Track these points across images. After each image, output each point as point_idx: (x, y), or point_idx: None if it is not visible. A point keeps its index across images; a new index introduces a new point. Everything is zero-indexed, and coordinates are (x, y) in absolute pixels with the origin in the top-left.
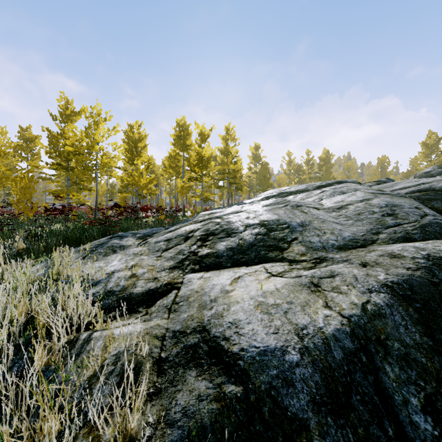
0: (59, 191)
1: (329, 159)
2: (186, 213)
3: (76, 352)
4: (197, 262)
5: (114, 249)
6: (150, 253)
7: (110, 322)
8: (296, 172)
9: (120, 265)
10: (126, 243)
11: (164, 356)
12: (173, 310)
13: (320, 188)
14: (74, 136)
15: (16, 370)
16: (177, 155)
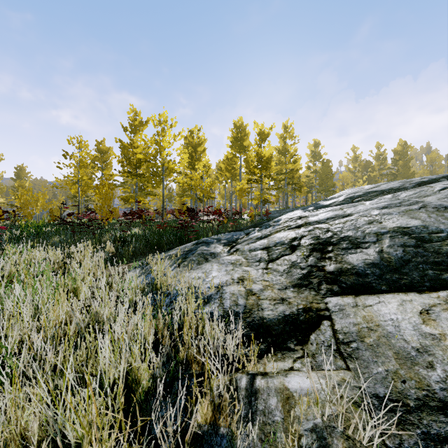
0: (129, 197)
1: (406, 152)
2: (242, 216)
3: (245, 410)
4: (332, 281)
5: (206, 257)
6: (250, 264)
7: (259, 360)
8: (364, 169)
9: (223, 277)
10: (215, 250)
11: (392, 446)
12: (347, 354)
13: (422, 185)
14: (141, 145)
15: (174, 423)
16: (233, 157)
